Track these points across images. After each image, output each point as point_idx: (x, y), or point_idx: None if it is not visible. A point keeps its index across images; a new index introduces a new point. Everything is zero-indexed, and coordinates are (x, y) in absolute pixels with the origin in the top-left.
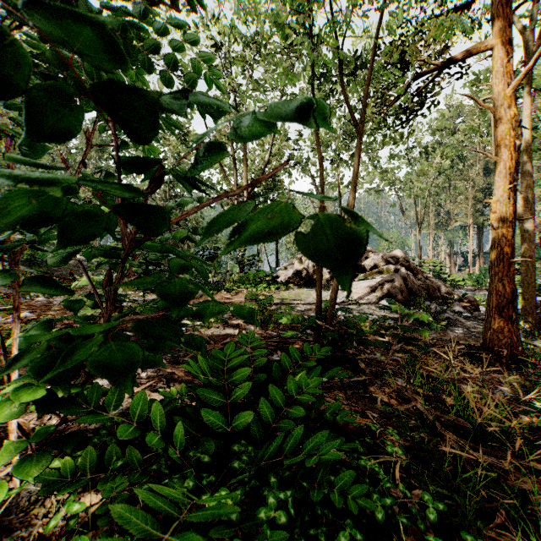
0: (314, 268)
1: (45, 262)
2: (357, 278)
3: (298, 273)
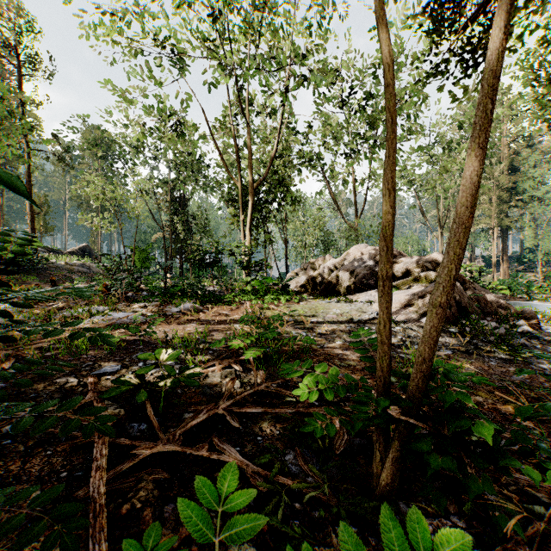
0: (332, 274)
1: (36, 267)
2: None
3: (312, 280)
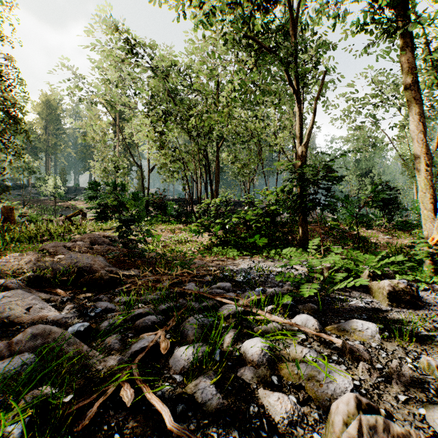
0: None
1: None
2: None
3: None
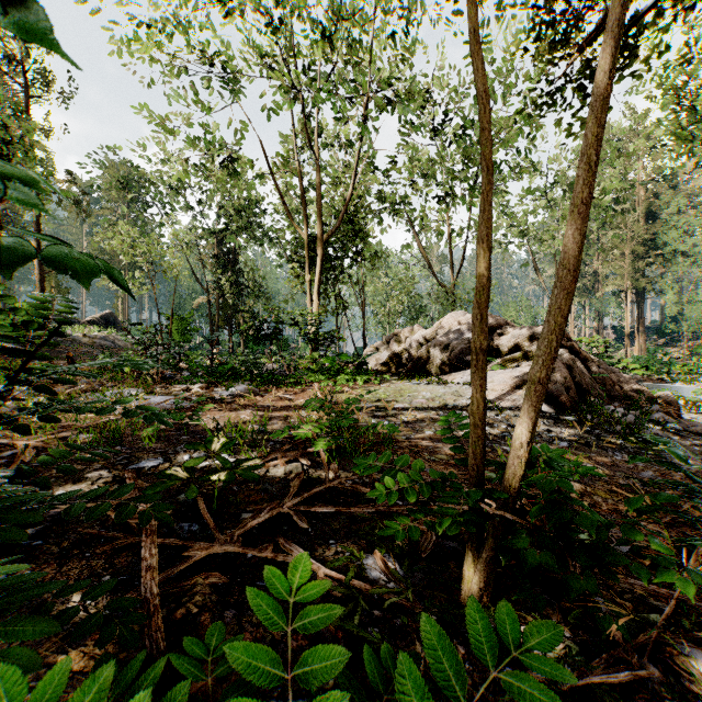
0: (421, 349)
1: None
2: (490, 366)
3: (396, 357)
